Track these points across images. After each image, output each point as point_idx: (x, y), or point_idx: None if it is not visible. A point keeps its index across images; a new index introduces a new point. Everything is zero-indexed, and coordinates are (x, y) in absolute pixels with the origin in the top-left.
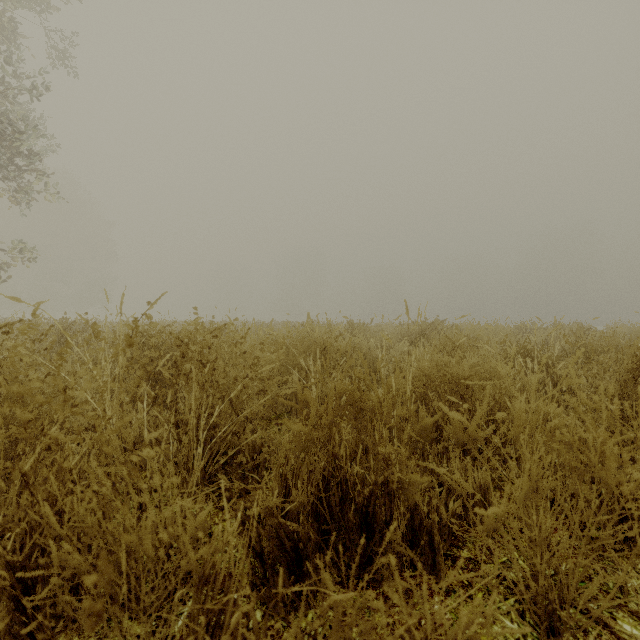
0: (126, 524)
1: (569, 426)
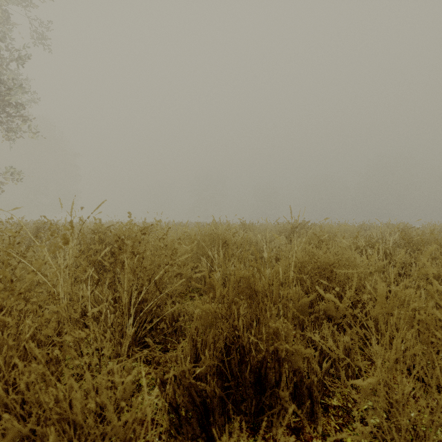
0: (59, 396)
1: (424, 307)
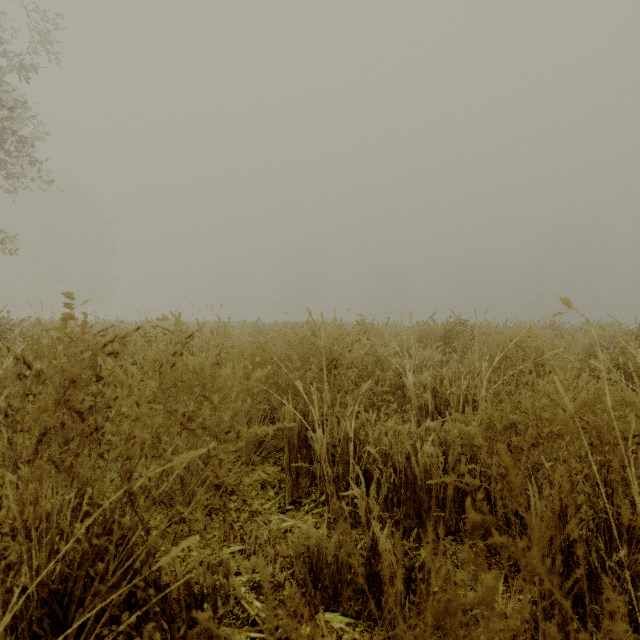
0: None
1: None
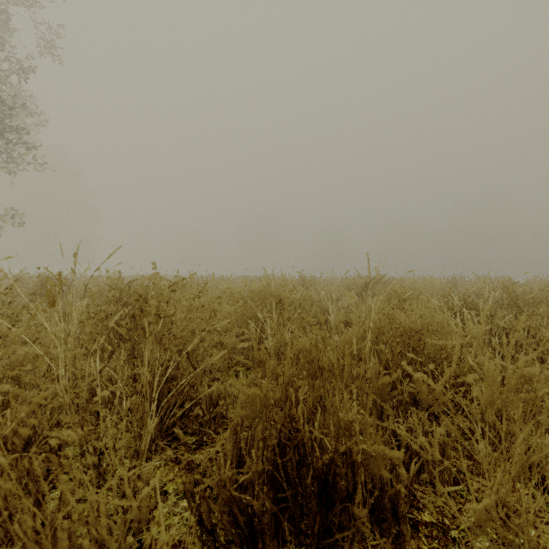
0: (37, 528)
1: None
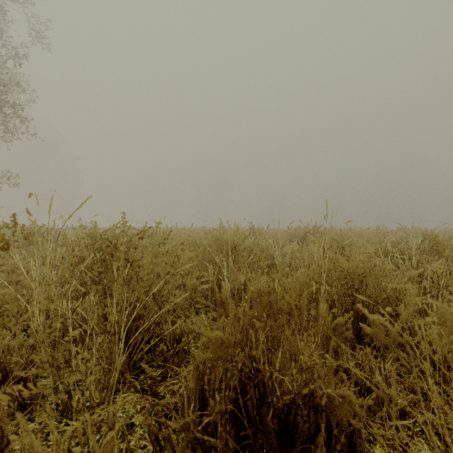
0: None
1: None
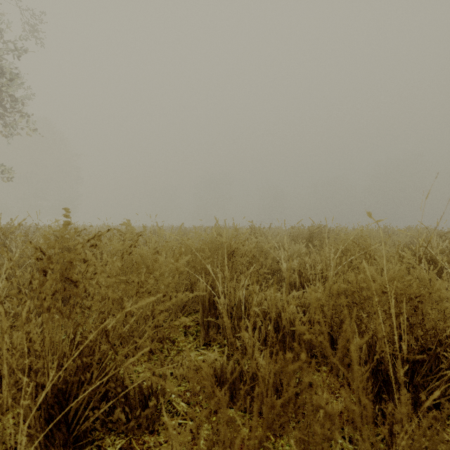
0: None
1: None
